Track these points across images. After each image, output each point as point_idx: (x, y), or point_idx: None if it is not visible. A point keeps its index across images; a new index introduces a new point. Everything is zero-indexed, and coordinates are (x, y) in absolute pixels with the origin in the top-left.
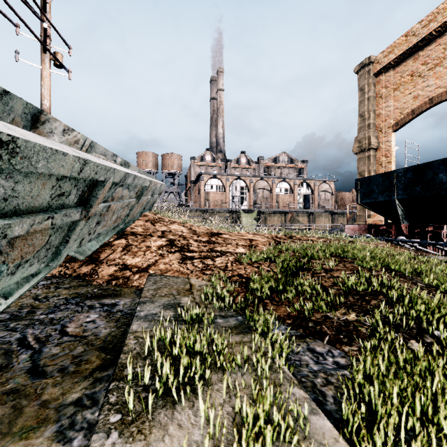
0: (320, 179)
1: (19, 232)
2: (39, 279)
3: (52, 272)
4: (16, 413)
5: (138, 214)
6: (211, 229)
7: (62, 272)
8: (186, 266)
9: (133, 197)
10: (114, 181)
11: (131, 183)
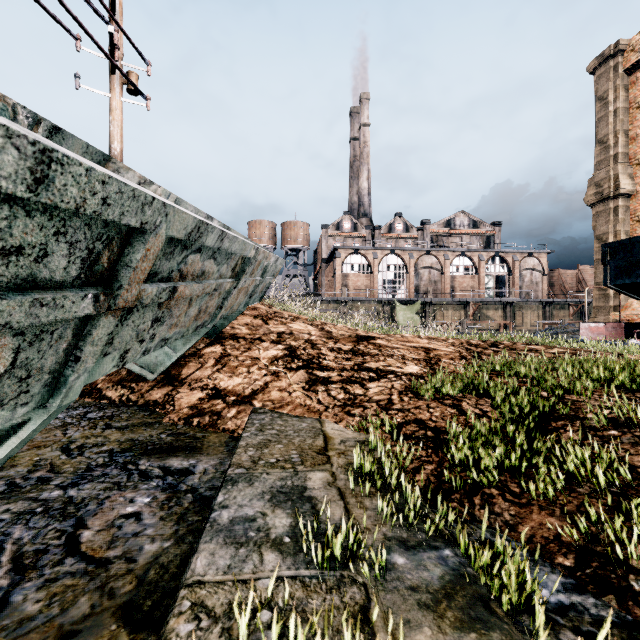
0: (522, 251)
1: None
2: (31, 433)
3: (110, 397)
4: None
5: (241, 305)
6: (354, 329)
7: (124, 396)
8: (317, 396)
9: (228, 276)
10: (172, 234)
11: (216, 246)
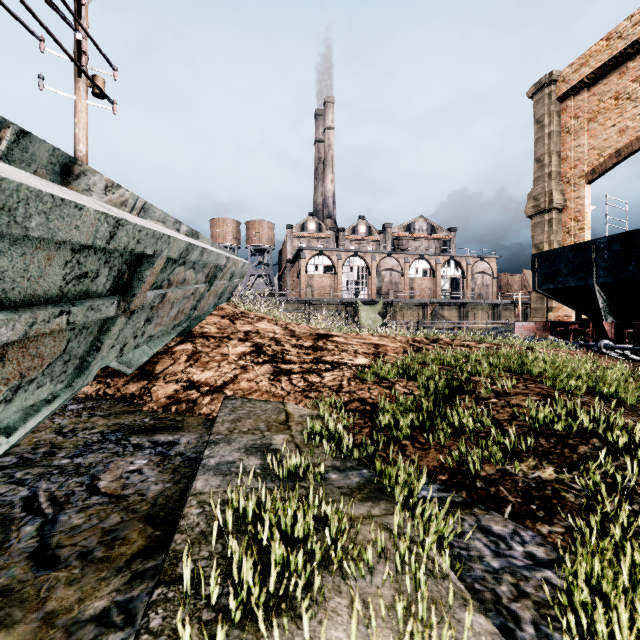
0: (475, 256)
1: (10, 336)
2: (57, 407)
3: (87, 392)
4: (2, 634)
5: (211, 306)
6: (316, 328)
7: (101, 391)
8: (281, 384)
9: (202, 281)
10: (170, 256)
11: (198, 260)
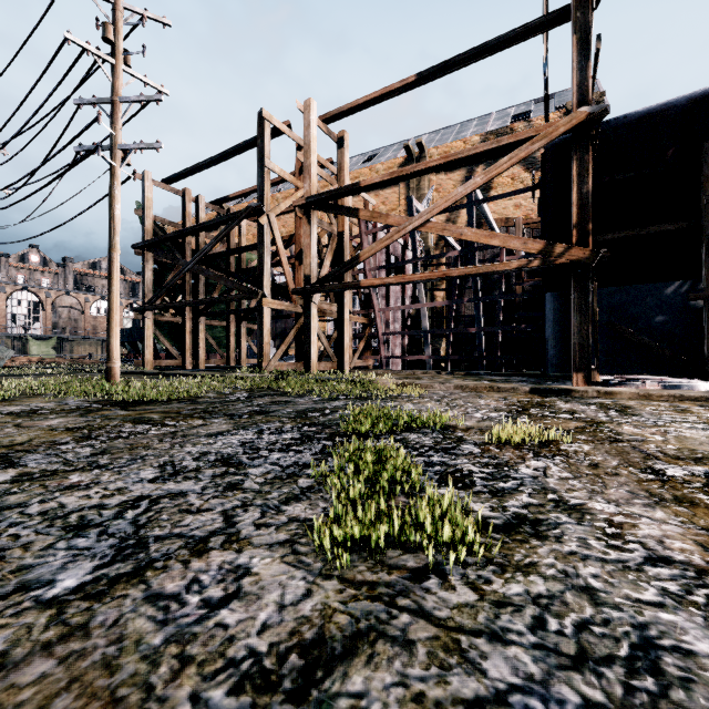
0: None
1: None
2: None
3: None
4: None
5: None
6: None
7: None
8: (6, 364)
9: None
10: None
11: None
